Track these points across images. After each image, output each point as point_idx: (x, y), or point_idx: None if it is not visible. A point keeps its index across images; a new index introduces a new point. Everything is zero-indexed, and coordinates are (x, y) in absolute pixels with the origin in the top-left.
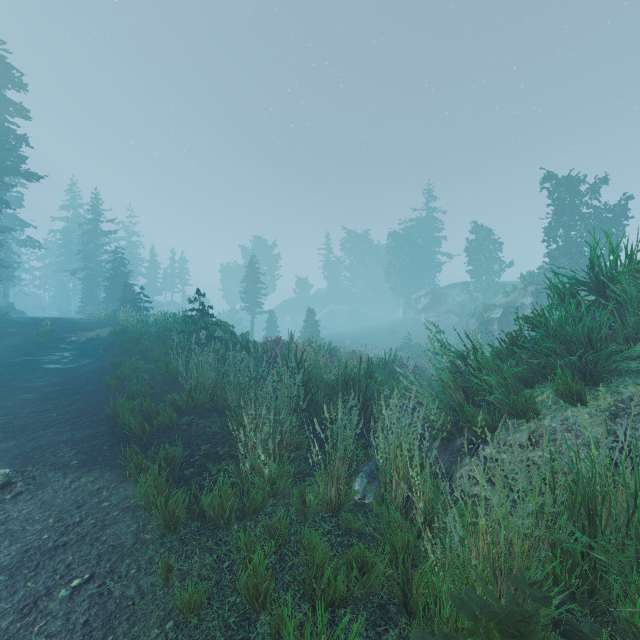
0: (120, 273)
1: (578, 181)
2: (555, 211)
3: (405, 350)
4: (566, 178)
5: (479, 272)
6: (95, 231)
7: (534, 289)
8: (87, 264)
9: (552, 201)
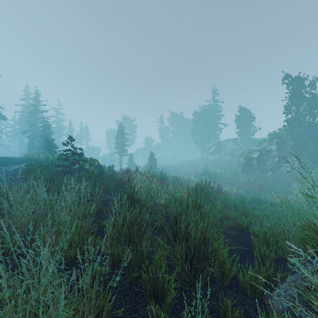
0: (47, 132)
1: (303, 79)
2: (290, 96)
3: (204, 175)
4: (297, 77)
5: (242, 133)
6: (36, 110)
7: (277, 141)
8: (33, 129)
9: (289, 90)
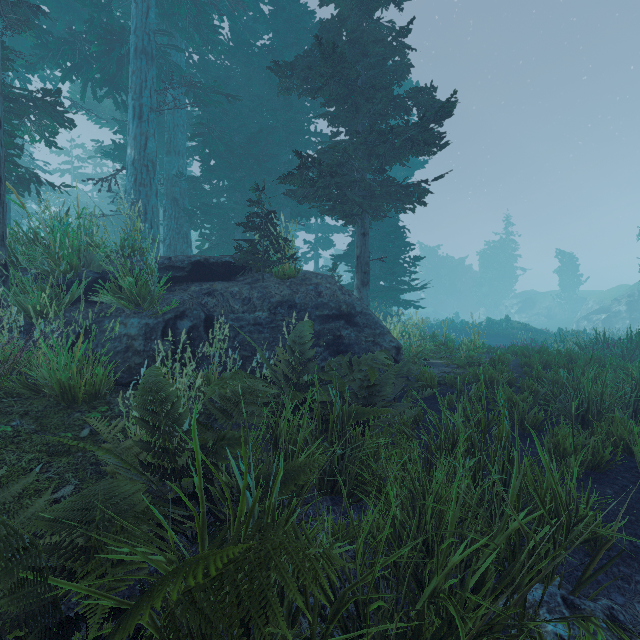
0: None
1: None
2: None
3: None
4: None
5: (564, 285)
6: None
7: (628, 301)
8: None
9: None
